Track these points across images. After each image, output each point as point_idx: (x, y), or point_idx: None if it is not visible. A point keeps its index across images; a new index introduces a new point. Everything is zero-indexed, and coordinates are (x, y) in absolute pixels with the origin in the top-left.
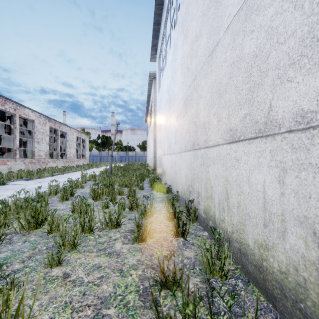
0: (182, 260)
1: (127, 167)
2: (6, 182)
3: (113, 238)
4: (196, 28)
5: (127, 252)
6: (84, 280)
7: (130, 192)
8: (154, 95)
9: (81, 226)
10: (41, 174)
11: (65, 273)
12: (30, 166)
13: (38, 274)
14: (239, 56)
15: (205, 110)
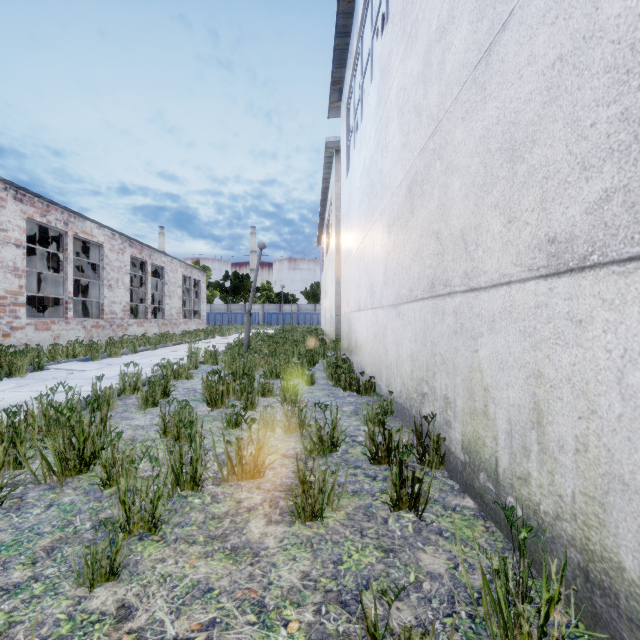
0: (417, 584)
1: (282, 335)
2: (45, 365)
3: (245, 504)
4: (440, 9)
5: (277, 550)
6: (167, 633)
7: (286, 393)
8: (336, 188)
9: (174, 472)
10: (113, 350)
11: (121, 606)
12: (94, 334)
13: (59, 603)
14: (583, 32)
15: (465, 199)
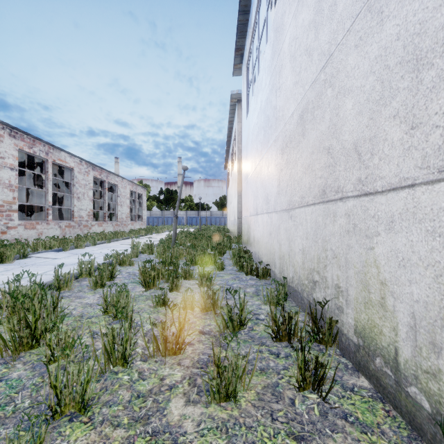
0: None
1: (199, 233)
2: (28, 254)
3: (167, 381)
4: None
5: (194, 435)
6: None
7: (202, 280)
8: (238, 127)
9: (107, 351)
10: (79, 243)
11: None
12: (67, 231)
13: None
14: None
15: (359, 116)
